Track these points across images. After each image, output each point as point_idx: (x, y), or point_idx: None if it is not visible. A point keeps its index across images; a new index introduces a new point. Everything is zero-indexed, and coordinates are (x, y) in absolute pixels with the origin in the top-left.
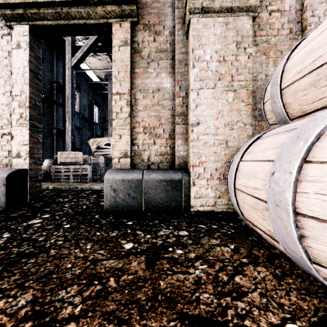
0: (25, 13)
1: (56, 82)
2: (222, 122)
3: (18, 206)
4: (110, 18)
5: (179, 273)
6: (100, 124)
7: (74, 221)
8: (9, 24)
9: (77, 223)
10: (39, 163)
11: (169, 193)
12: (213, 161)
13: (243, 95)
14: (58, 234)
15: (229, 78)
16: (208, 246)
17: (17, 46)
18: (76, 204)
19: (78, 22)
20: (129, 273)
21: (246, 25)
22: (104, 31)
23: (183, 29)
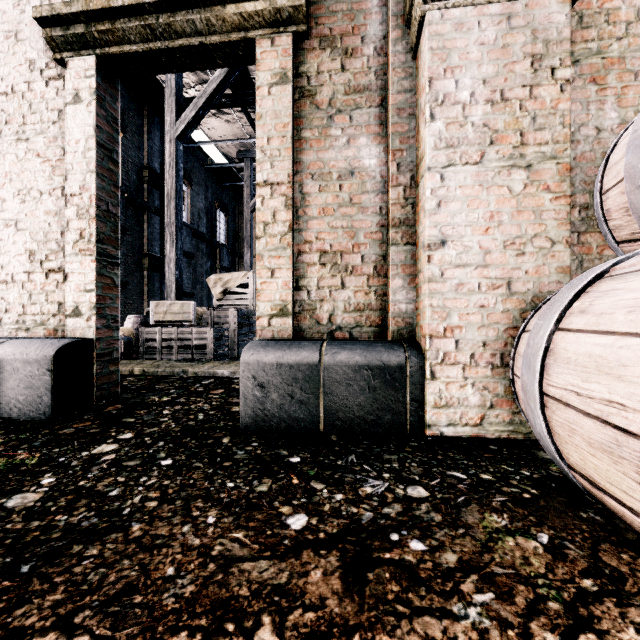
0: (88, 33)
1: (148, 168)
2: (497, 239)
3: (76, 411)
4: (251, 29)
5: (426, 612)
6: (229, 247)
7: (180, 450)
8: (60, 57)
9: (188, 455)
10: (115, 327)
11: (378, 394)
12: (477, 326)
13: (548, 177)
14: (148, 483)
15: (514, 140)
16: (483, 533)
17: (74, 98)
18: (185, 409)
19: (188, 42)
20: (306, 603)
21: (555, 17)
22: (239, 57)
23: (406, 40)
